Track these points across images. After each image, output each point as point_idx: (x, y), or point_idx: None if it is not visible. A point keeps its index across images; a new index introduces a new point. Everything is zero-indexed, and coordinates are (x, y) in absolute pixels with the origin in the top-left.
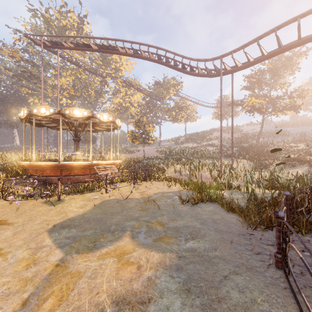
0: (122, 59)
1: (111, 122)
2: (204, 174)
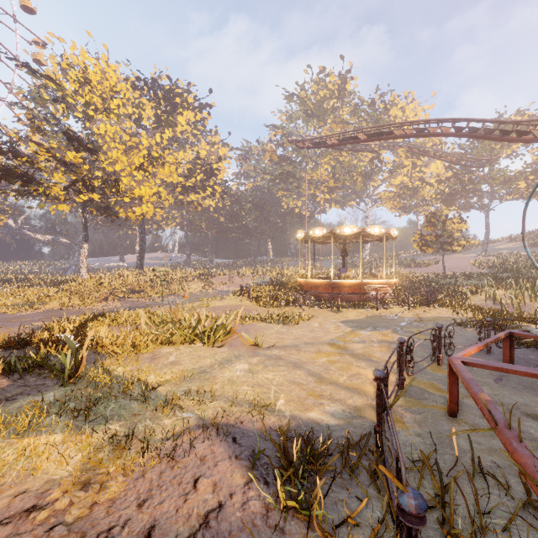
0: (406, 110)
1: (383, 233)
2: (537, 305)
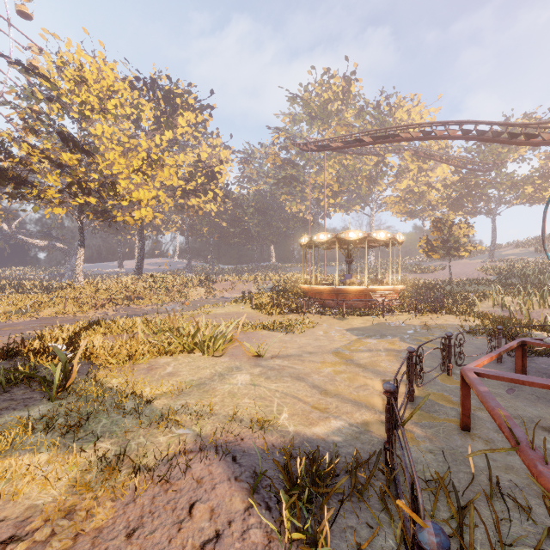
0: (412, 113)
1: (389, 238)
2: (547, 312)
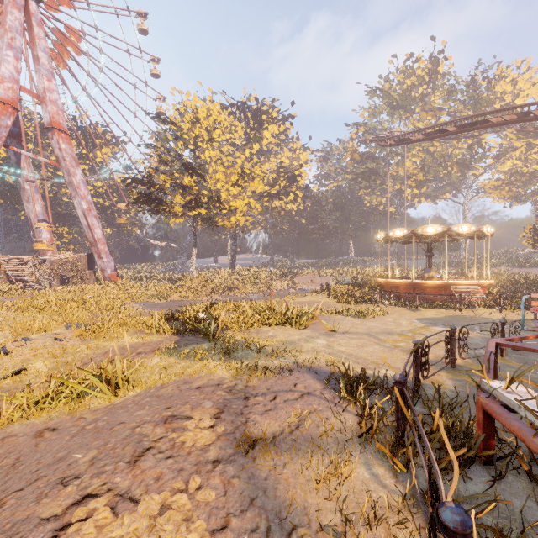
0: (519, 82)
1: (474, 231)
2: None
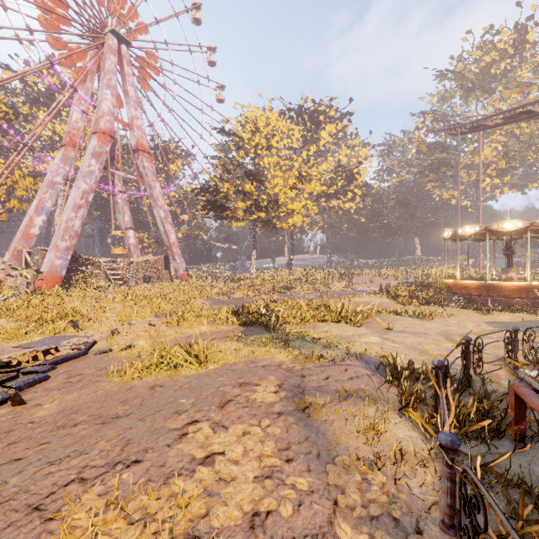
0: None
1: None
2: None
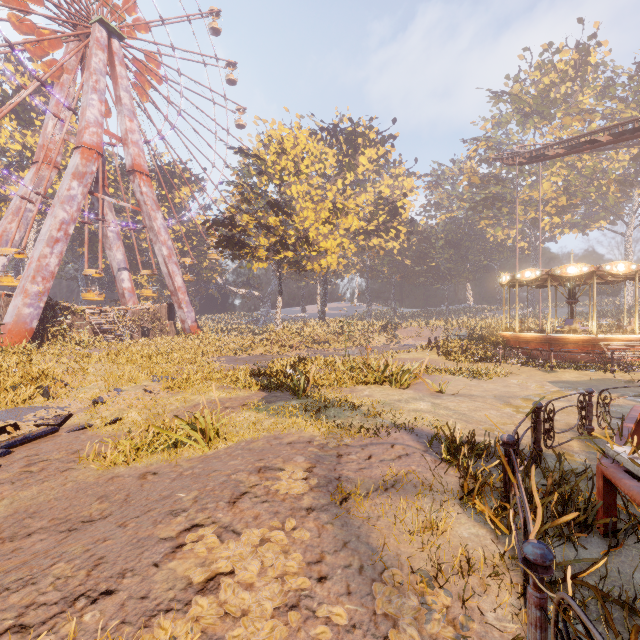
0: None
1: (635, 271)
2: None
